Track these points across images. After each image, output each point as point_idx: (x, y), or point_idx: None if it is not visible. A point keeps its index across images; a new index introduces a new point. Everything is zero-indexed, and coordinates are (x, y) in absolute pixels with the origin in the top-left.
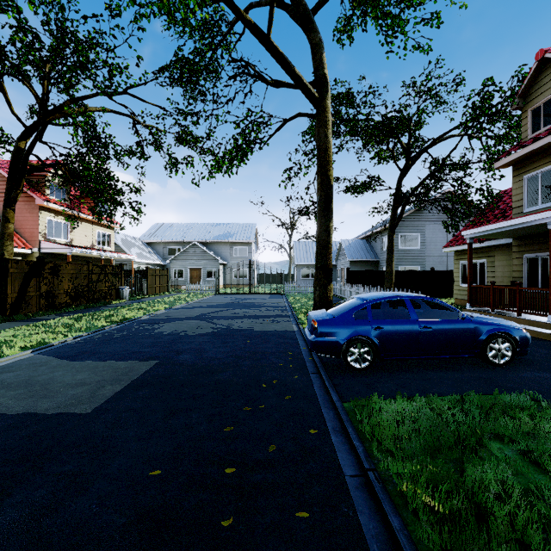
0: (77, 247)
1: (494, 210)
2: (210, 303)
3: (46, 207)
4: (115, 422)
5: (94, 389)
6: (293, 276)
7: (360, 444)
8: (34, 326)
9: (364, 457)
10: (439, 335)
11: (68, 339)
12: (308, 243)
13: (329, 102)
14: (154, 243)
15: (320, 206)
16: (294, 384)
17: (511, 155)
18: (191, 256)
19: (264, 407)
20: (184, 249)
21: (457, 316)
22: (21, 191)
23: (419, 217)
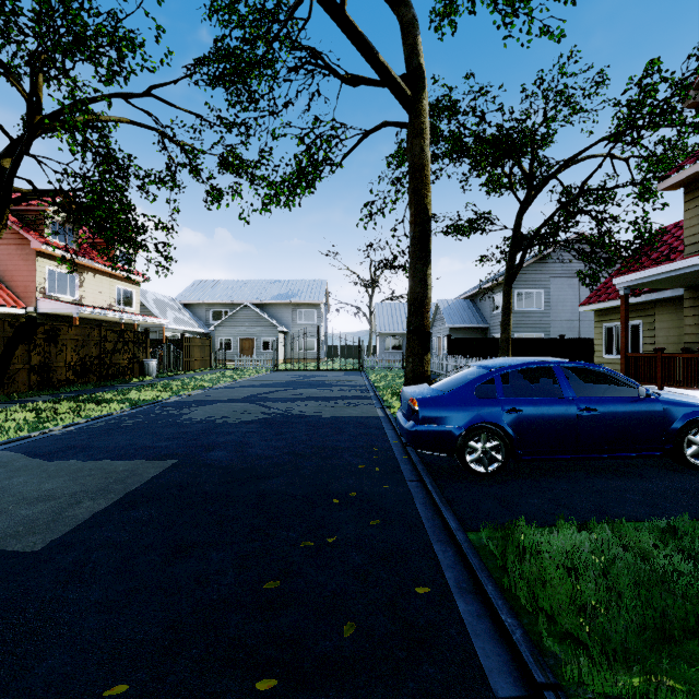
0: (87, 306)
1: (651, 253)
2: (265, 381)
3: (45, 253)
4: (76, 569)
5: (62, 507)
6: (374, 349)
7: (514, 622)
8: (13, 410)
9: (529, 654)
10: (609, 421)
11: (55, 428)
12: (394, 305)
13: (426, 103)
14: (194, 304)
15: (414, 246)
16: (383, 499)
17: (685, 170)
18: (242, 321)
19: (336, 541)
20: (233, 312)
21: (634, 392)
22: (5, 226)
23: (542, 268)
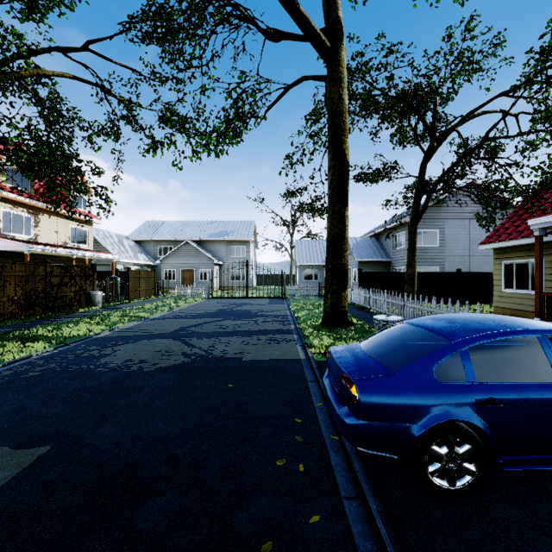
0: (39, 244)
1: (547, 197)
2: (198, 311)
3: (0, 197)
4: None
5: None
6: (294, 278)
7: None
8: None
9: None
10: None
11: None
12: (311, 241)
13: (344, 54)
14: (144, 241)
15: (333, 189)
16: None
17: None
18: (183, 255)
19: None
20: (176, 248)
21: None
22: None
23: (438, 211)
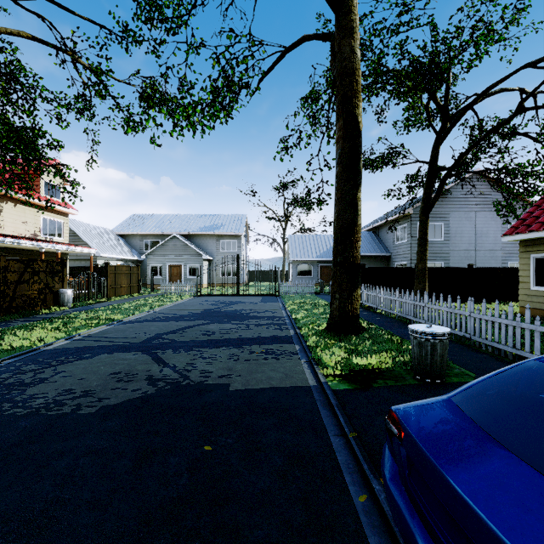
0: None
1: None
2: (182, 311)
3: None
4: None
5: None
6: (287, 273)
7: None
8: None
9: None
10: None
11: None
12: (305, 236)
13: None
14: (129, 235)
15: (342, 164)
16: None
17: None
18: (170, 250)
19: None
20: (162, 242)
21: None
22: None
23: (442, 203)
